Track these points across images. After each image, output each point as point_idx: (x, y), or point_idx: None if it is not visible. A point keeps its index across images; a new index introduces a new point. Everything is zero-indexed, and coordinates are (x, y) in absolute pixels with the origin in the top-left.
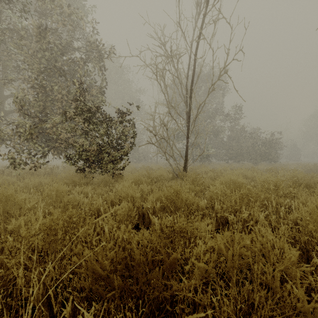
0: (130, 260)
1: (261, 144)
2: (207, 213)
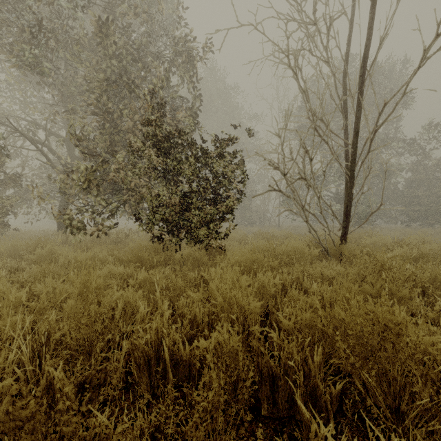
0: None
1: None
2: None
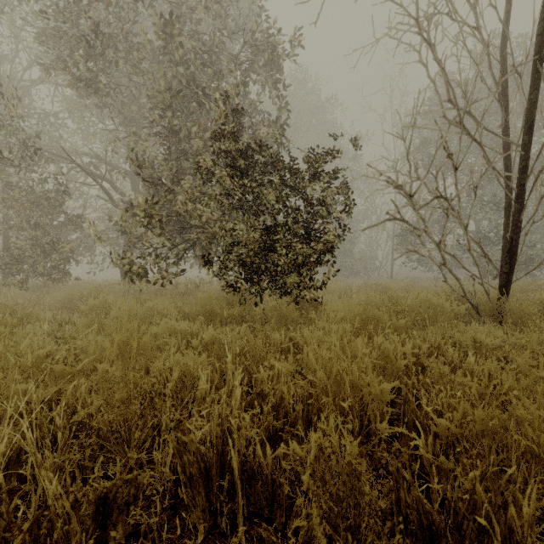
0: None
1: None
2: None
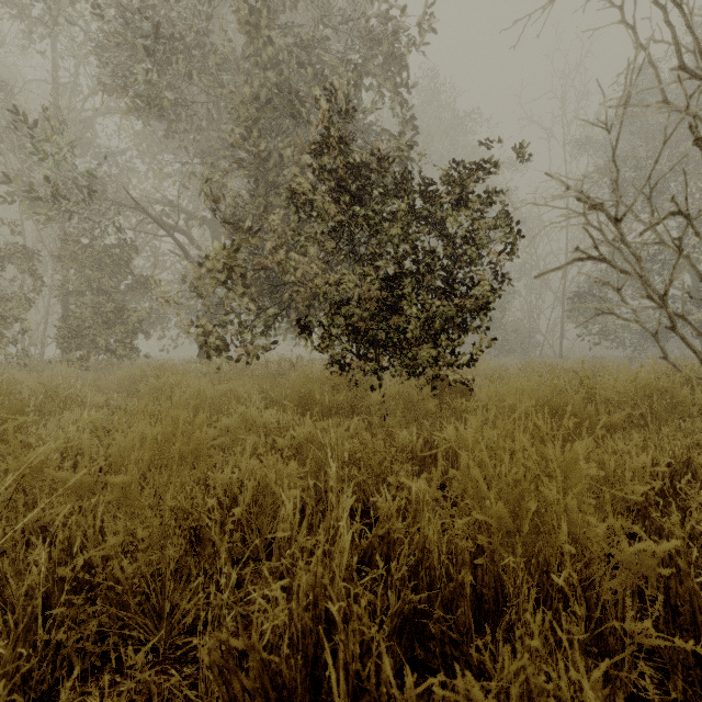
0: None
1: None
2: None
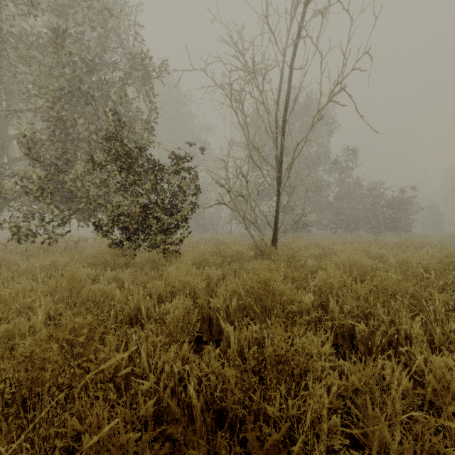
0: (177, 452)
1: (385, 205)
2: (315, 316)
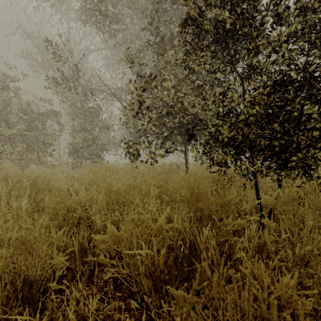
0: None
1: None
2: None
